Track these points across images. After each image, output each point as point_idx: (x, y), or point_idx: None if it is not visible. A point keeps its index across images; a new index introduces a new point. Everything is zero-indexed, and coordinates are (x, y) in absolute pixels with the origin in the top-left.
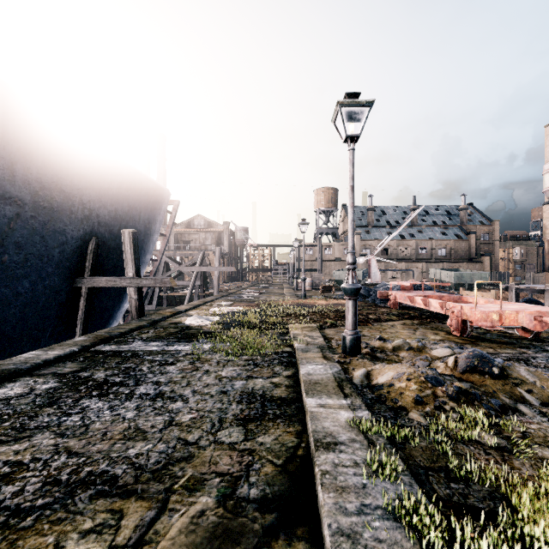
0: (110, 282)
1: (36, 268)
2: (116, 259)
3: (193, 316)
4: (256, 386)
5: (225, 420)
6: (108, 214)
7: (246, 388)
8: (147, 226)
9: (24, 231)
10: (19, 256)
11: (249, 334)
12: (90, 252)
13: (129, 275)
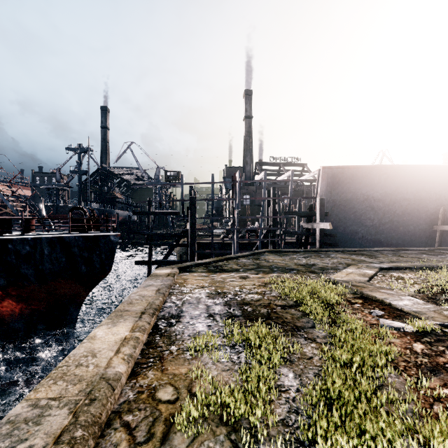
0: None
1: (415, 222)
2: None
3: None
4: None
5: None
6: None
7: None
8: None
9: (410, 209)
10: (409, 218)
11: None
12: (440, 214)
13: None
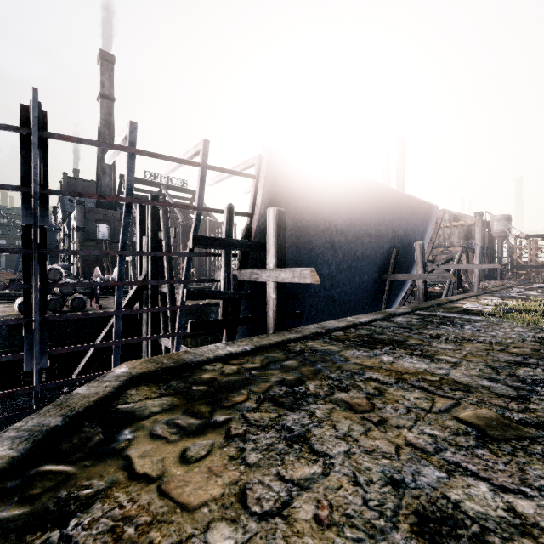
0: (405, 277)
1: (370, 269)
2: (402, 261)
3: (467, 303)
4: (543, 336)
5: (525, 340)
6: (402, 233)
7: (536, 335)
8: (422, 236)
9: (370, 249)
10: (366, 263)
11: (530, 316)
12: (393, 258)
13: (418, 272)
